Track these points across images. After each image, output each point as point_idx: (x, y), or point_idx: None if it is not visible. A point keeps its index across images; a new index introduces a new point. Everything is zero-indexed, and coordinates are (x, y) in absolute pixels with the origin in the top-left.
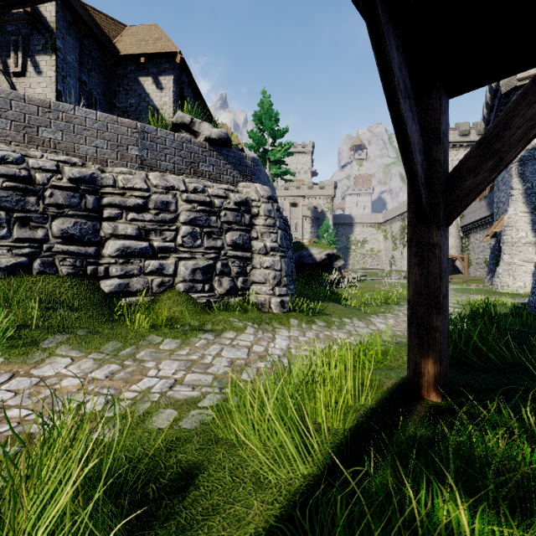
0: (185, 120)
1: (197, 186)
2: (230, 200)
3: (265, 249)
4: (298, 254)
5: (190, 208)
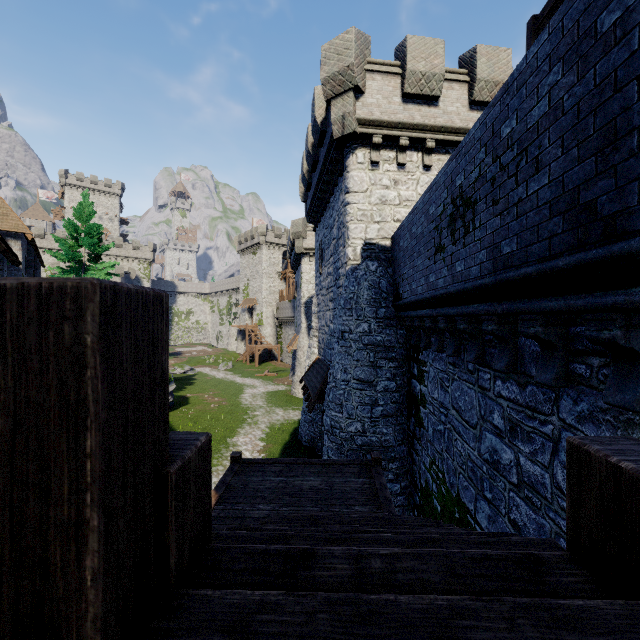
0: None
1: None
2: None
3: None
4: None
5: None
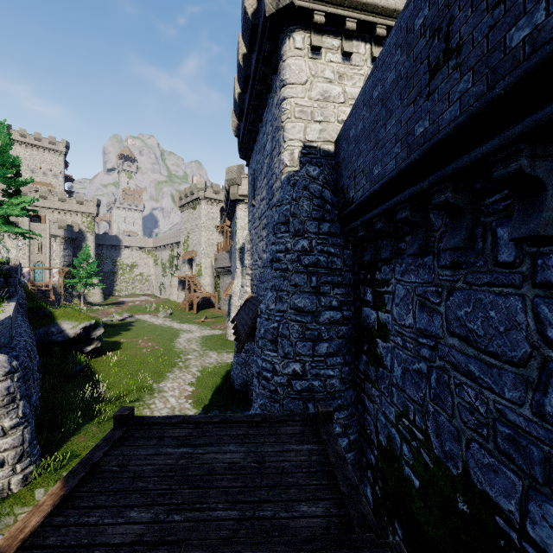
0: None
1: None
2: None
3: (2, 432)
4: (44, 330)
5: None
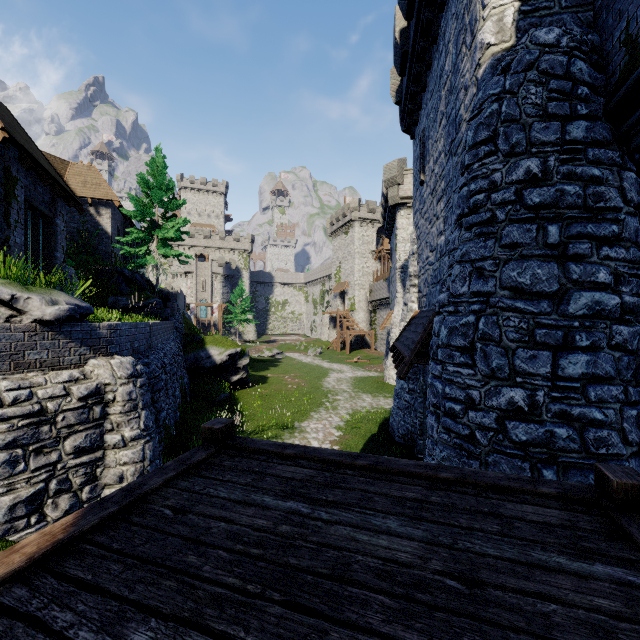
0: (1, 296)
1: (19, 394)
2: (72, 396)
3: (122, 442)
4: (194, 354)
5: (7, 427)
